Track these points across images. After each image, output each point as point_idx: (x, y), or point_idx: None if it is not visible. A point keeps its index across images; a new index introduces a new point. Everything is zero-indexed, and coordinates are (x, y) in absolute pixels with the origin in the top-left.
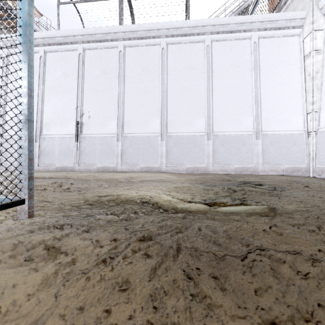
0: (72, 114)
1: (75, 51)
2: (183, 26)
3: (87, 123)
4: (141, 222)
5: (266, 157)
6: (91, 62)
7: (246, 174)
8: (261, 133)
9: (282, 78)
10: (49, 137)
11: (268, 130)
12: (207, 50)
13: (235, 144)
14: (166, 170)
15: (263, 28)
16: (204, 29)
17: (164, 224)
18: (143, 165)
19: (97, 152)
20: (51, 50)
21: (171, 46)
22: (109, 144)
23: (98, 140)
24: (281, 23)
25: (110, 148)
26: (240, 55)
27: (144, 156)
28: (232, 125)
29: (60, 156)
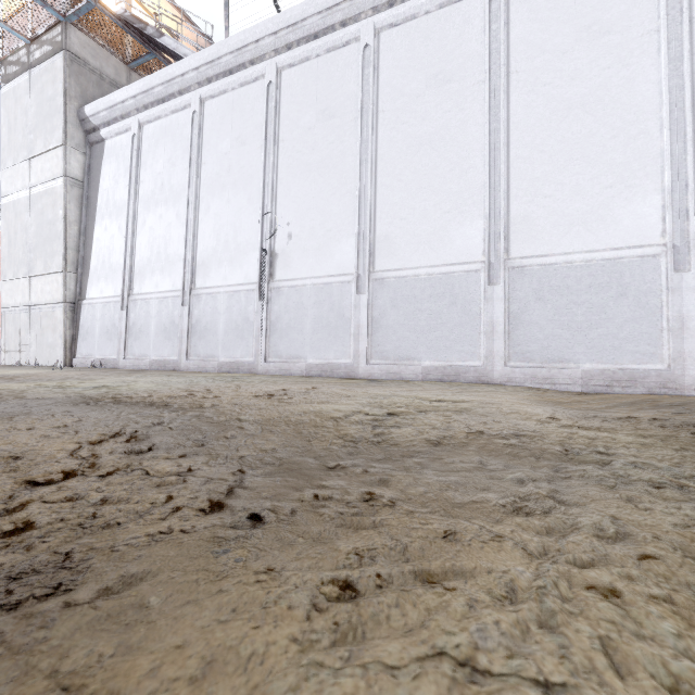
0: (254, 233)
1: (261, 79)
2: None
3: (284, 252)
4: None
5: None
6: (295, 98)
7: None
8: None
9: None
10: (207, 294)
11: None
12: None
13: None
14: (506, 378)
15: None
16: None
17: None
18: (430, 361)
19: (307, 324)
20: (212, 92)
21: None
22: (336, 303)
23: (309, 294)
24: None
25: (340, 313)
26: None
27: (435, 333)
28: None
29: (227, 336)
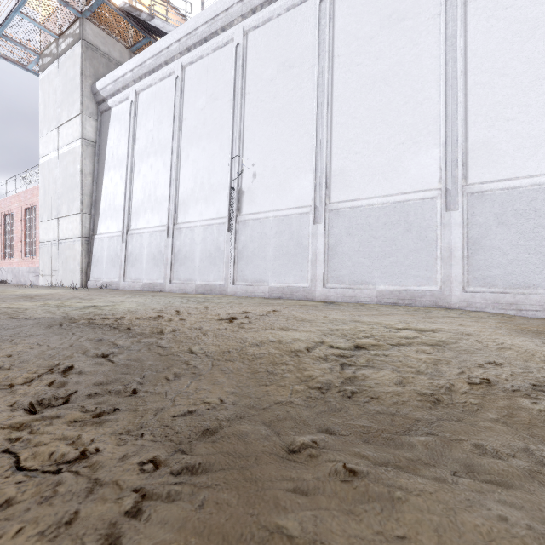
0: (224, 174)
1: (230, 43)
2: None
3: (249, 189)
4: None
5: None
6: (259, 55)
7: None
8: None
9: None
10: (187, 228)
11: None
12: None
13: None
14: (465, 303)
15: None
16: None
17: None
18: (385, 285)
19: (269, 252)
20: (191, 59)
21: None
22: (295, 233)
23: (271, 225)
24: None
25: (299, 241)
26: None
27: (390, 259)
28: None
29: (202, 263)
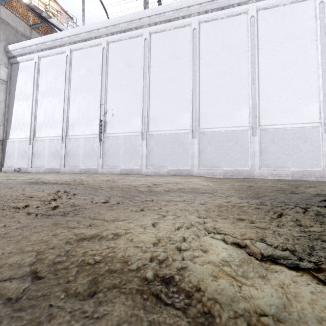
0: (96, 112)
1: (99, 45)
2: None
3: (110, 121)
4: None
5: None
6: (115, 56)
7: (310, 181)
8: None
9: None
10: (74, 138)
11: None
12: (251, 22)
13: (292, 140)
14: (198, 173)
15: None
16: None
17: None
18: (171, 167)
19: (120, 152)
20: (76, 48)
21: (204, 25)
22: (133, 144)
23: (121, 139)
24: None
25: (135, 148)
26: (299, 22)
27: (172, 156)
28: (287, 116)
29: (84, 157)
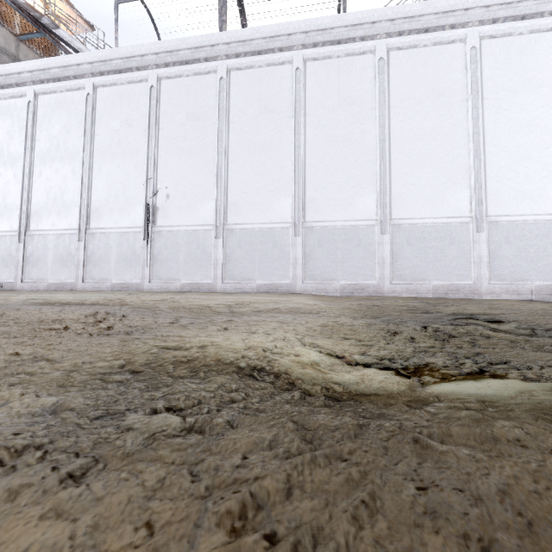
0: (140, 191)
1: (145, 82)
2: (334, 25)
3: (163, 207)
4: (241, 446)
5: (496, 266)
6: (171, 101)
7: (457, 299)
8: (487, 220)
9: (528, 113)
10: (101, 233)
11: (500, 214)
12: (380, 66)
13: (435, 241)
14: (303, 290)
15: (489, 19)
16: (375, 29)
17: (307, 459)
18: (261, 280)
19: (181, 257)
20: (104, 82)
21: (312, 65)
22: (202, 243)
23: (182, 236)
24: (526, 6)
25: (204, 250)
26: (445, 72)
27: (264, 264)
28: (428, 206)
29: (118, 264)
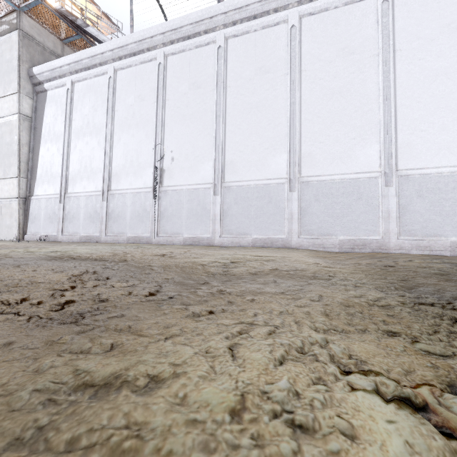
0: (149, 156)
1: (154, 60)
2: None
3: (169, 168)
4: None
5: None
6: (176, 74)
7: None
8: None
9: None
10: (119, 194)
11: None
12: (383, 9)
13: (453, 192)
14: (299, 245)
15: None
16: None
17: None
18: (257, 235)
19: (183, 213)
20: (122, 65)
21: (308, 20)
22: (201, 201)
23: (185, 195)
24: None
25: (204, 206)
26: None
27: (260, 219)
28: (443, 153)
29: (132, 220)
